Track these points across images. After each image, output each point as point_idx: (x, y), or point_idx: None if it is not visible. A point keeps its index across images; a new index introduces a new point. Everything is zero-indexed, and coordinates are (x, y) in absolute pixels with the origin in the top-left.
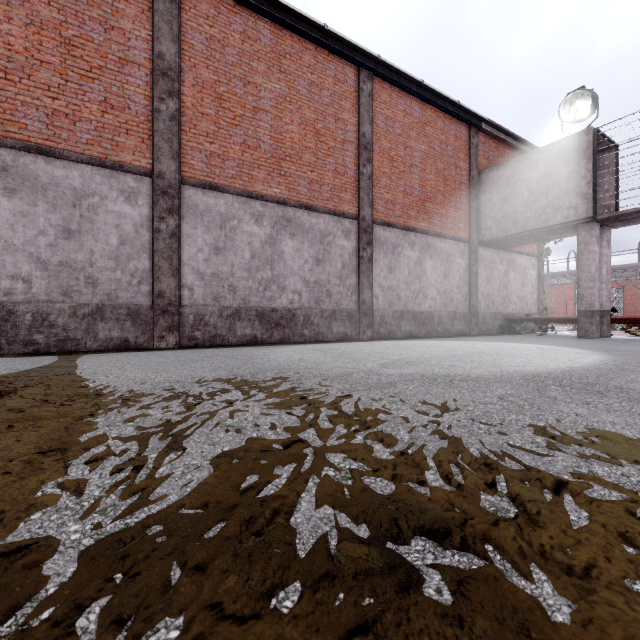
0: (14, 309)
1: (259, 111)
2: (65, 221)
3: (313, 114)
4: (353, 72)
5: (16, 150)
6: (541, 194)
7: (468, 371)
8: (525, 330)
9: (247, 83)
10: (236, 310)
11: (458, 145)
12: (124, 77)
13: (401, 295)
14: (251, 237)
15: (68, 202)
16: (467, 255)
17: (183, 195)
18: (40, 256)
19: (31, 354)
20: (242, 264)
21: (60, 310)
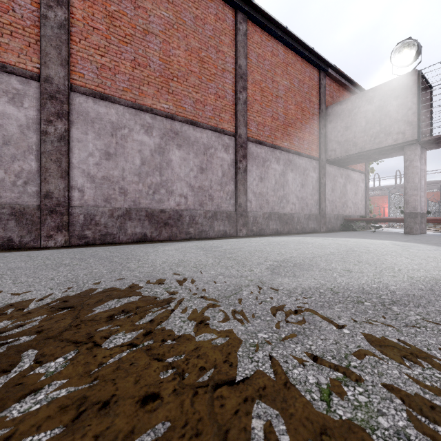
0: None
1: (149, 33)
2: None
3: (197, 43)
4: (231, 13)
5: None
6: (375, 122)
7: (378, 280)
8: (358, 228)
9: (137, 7)
10: (127, 211)
11: (311, 84)
12: None
13: (269, 200)
14: (141, 145)
15: None
16: (318, 170)
17: (73, 102)
18: None
19: None
20: (132, 169)
21: None
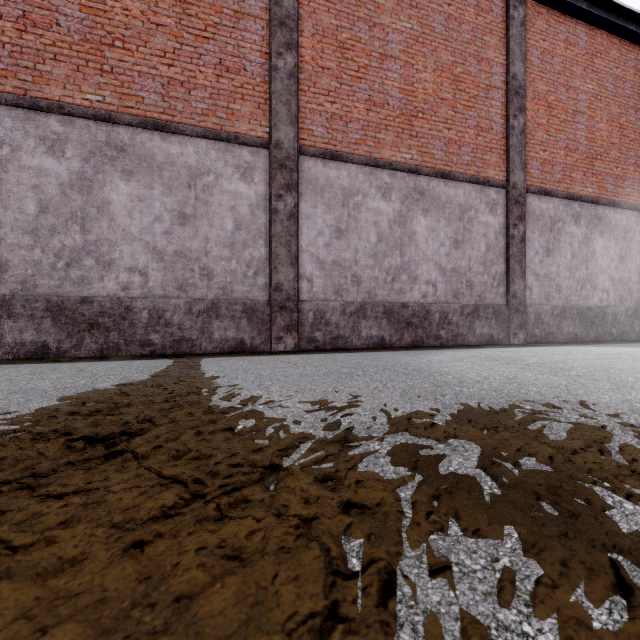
0: (131, 305)
1: (386, 59)
2: (180, 205)
3: (450, 56)
4: None
5: (133, 127)
6: None
7: None
8: None
9: (373, 25)
10: (360, 306)
11: (639, 80)
12: (239, 33)
13: (562, 285)
14: (377, 215)
15: (183, 183)
16: None
17: (301, 168)
18: (156, 245)
19: (147, 356)
20: (367, 249)
21: (175, 306)
